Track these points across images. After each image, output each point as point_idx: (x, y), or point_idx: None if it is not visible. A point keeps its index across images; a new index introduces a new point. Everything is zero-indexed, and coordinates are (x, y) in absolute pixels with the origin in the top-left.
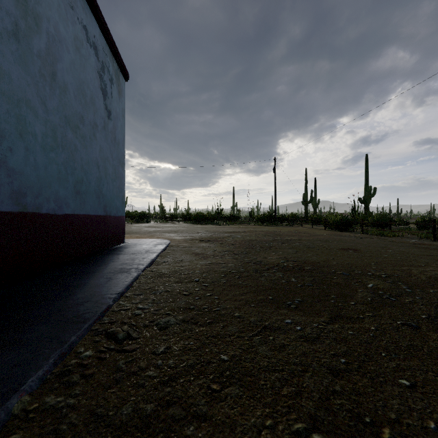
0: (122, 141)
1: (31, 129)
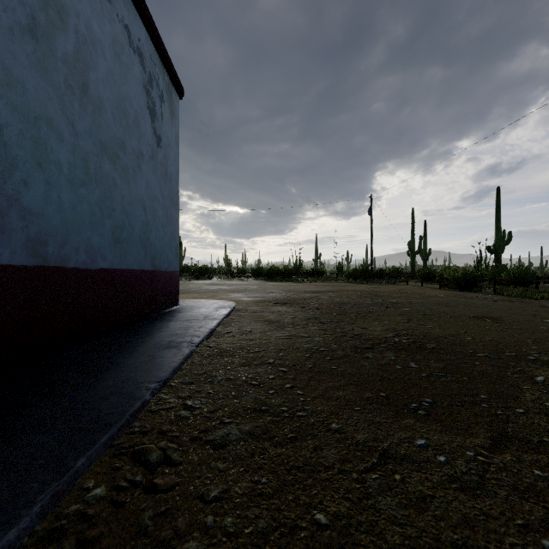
0: (176, 175)
1: (54, 156)
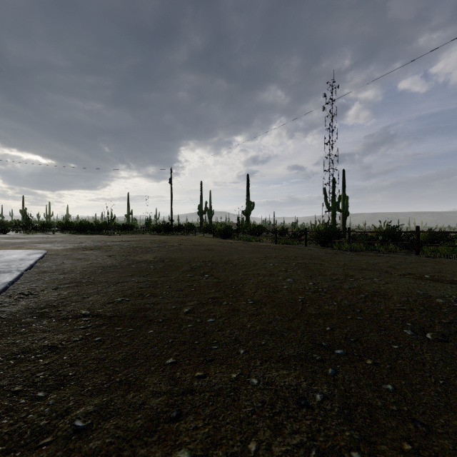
0: None
1: None
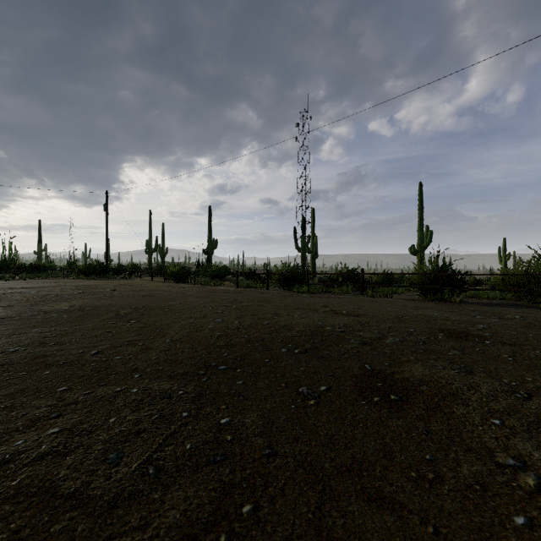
0: None
1: None
